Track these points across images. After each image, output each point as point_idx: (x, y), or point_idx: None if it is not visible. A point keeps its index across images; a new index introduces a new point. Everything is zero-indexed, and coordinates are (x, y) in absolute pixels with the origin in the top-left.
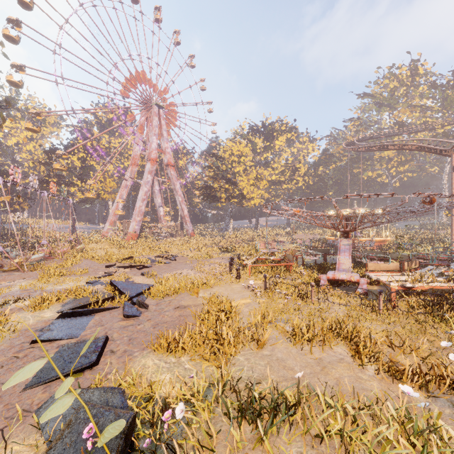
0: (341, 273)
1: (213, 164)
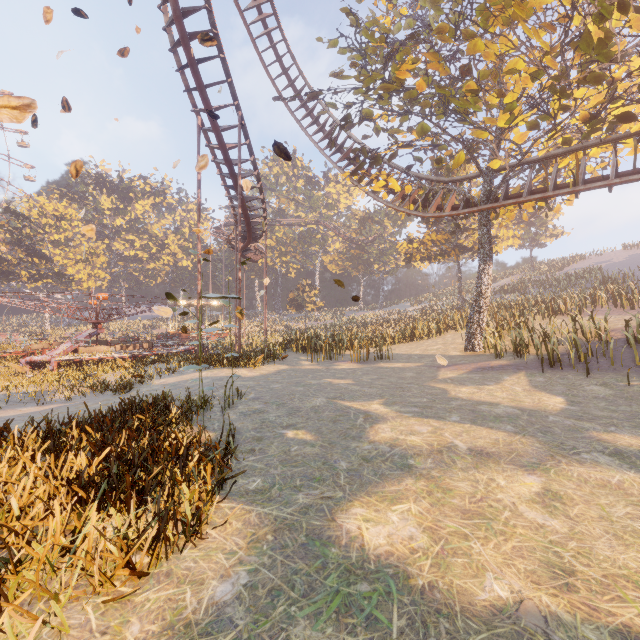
0: (39, 356)
1: (10, 223)
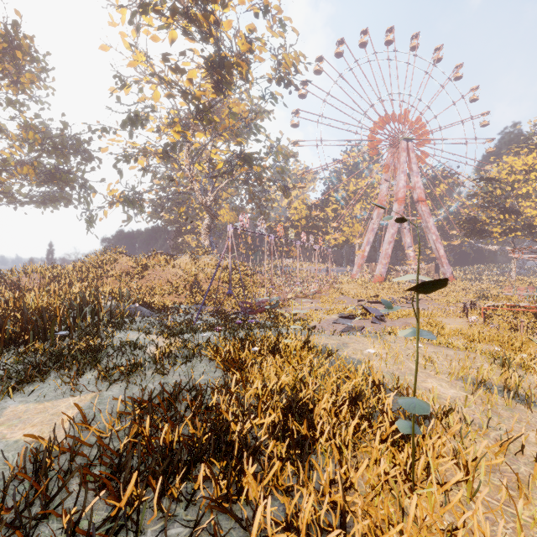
0: None
1: (481, 190)
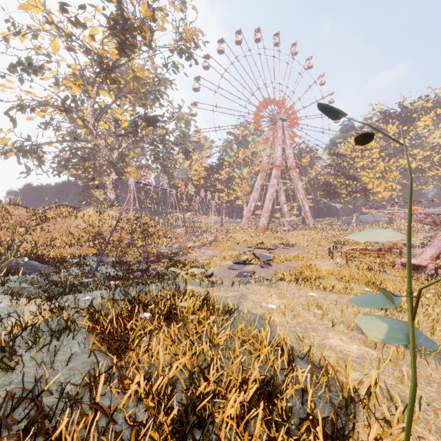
0: (413, 259)
1: (334, 162)
